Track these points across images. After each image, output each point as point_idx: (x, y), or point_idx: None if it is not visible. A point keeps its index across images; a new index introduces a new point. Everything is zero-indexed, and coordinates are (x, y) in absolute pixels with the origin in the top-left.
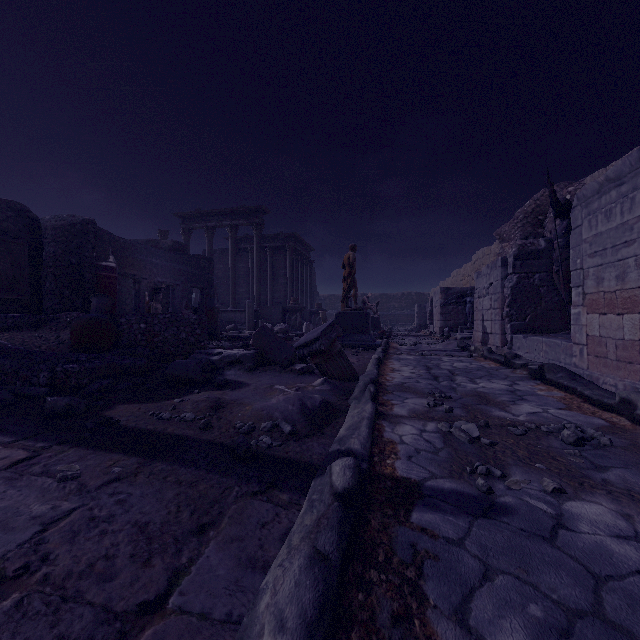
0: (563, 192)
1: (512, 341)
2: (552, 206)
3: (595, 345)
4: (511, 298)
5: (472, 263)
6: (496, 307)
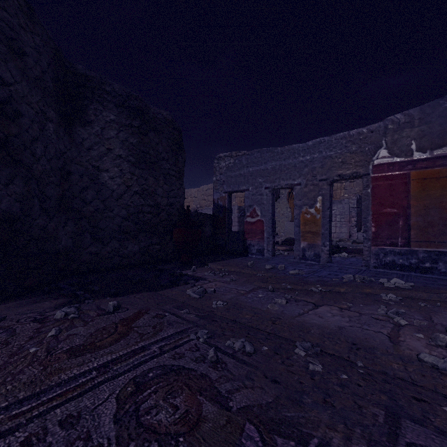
0: None
1: (357, 235)
2: None
3: None
4: (356, 217)
5: (203, 190)
6: (343, 221)
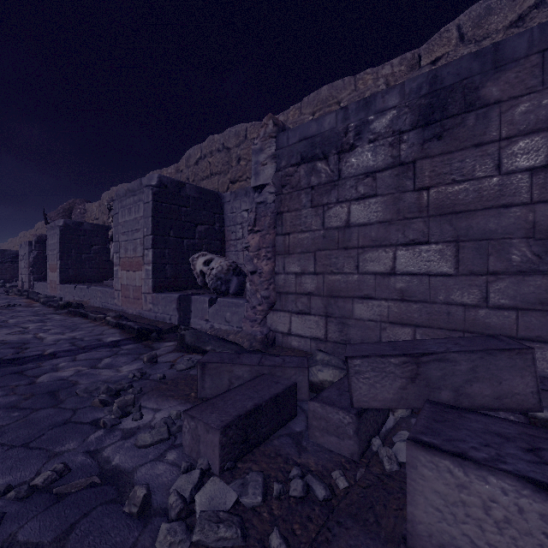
0: (78, 207)
1: (34, 285)
2: (46, 224)
3: (51, 283)
4: (34, 263)
5: (35, 230)
6: (27, 267)
